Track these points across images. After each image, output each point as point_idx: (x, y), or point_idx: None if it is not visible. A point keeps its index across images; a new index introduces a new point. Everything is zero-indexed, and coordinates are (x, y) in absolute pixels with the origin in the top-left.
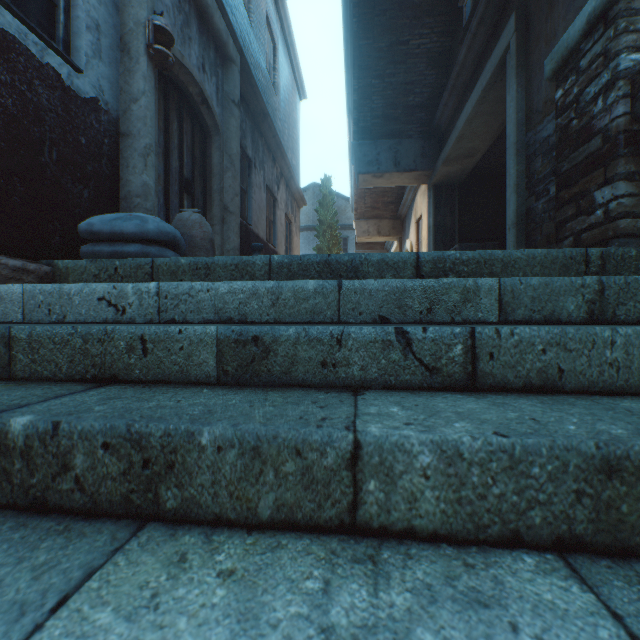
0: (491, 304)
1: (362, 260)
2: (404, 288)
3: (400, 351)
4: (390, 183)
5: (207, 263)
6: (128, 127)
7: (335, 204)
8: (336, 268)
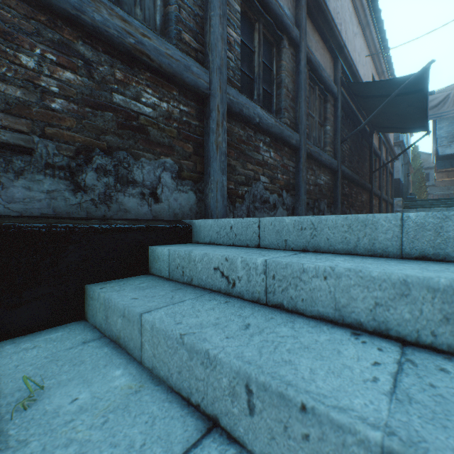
0: (449, 201)
1: (438, 199)
2: (442, 201)
3: (441, 204)
4: (449, 169)
5: (421, 200)
6: (404, 185)
7: (420, 157)
8: (435, 199)
